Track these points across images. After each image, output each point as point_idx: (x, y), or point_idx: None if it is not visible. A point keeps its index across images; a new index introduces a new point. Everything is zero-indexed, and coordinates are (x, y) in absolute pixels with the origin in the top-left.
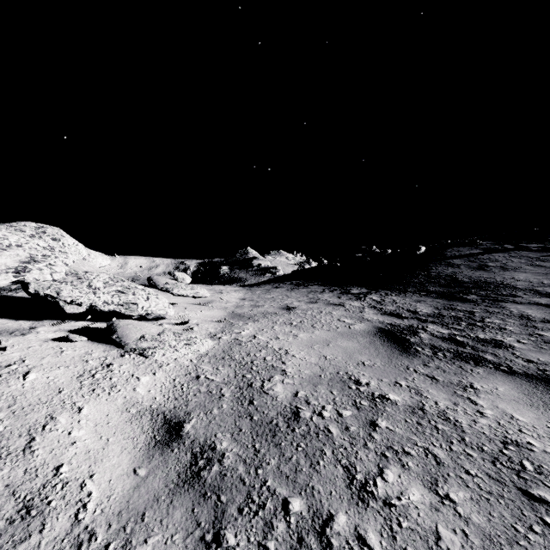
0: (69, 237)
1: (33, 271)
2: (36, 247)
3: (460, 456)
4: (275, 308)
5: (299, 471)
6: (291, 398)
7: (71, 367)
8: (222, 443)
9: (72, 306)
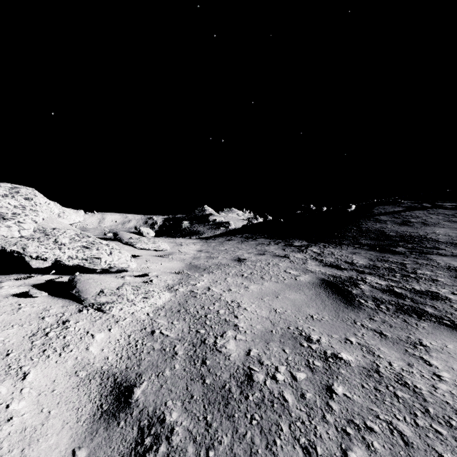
0: (41, 197)
1: (1, 229)
2: (7, 205)
3: (428, 434)
4: (228, 259)
5: (254, 453)
6: (244, 357)
7: (26, 325)
8: (171, 413)
9: (38, 261)
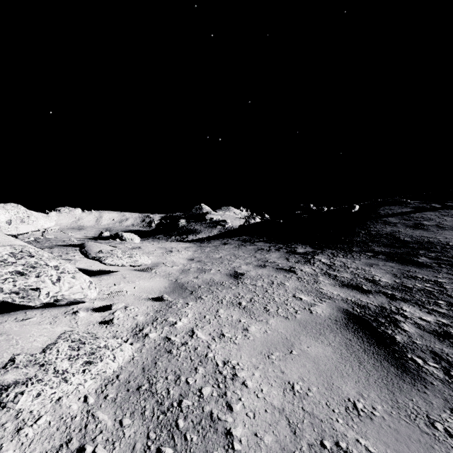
0: None
1: None
2: None
3: None
4: (222, 274)
5: None
6: None
7: None
8: None
9: None
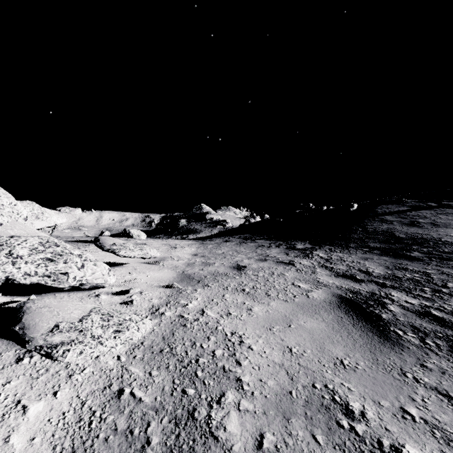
0: (6, 197)
1: None
2: None
3: None
4: (225, 267)
5: None
6: (254, 452)
7: None
8: None
9: None
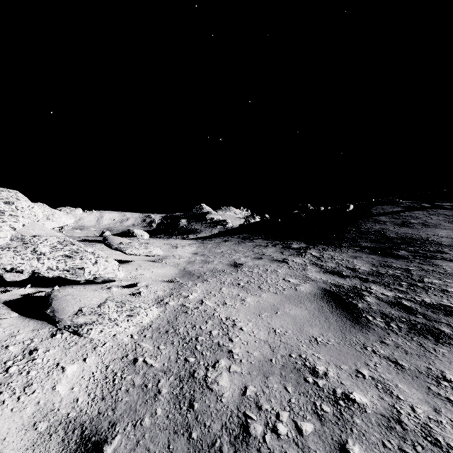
0: (24, 200)
1: None
2: None
3: None
4: (223, 264)
5: None
6: (239, 398)
7: None
8: None
9: (12, 273)
